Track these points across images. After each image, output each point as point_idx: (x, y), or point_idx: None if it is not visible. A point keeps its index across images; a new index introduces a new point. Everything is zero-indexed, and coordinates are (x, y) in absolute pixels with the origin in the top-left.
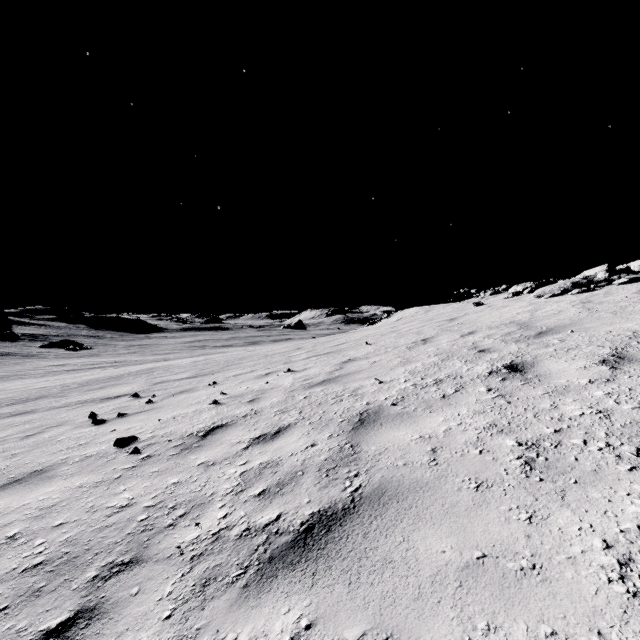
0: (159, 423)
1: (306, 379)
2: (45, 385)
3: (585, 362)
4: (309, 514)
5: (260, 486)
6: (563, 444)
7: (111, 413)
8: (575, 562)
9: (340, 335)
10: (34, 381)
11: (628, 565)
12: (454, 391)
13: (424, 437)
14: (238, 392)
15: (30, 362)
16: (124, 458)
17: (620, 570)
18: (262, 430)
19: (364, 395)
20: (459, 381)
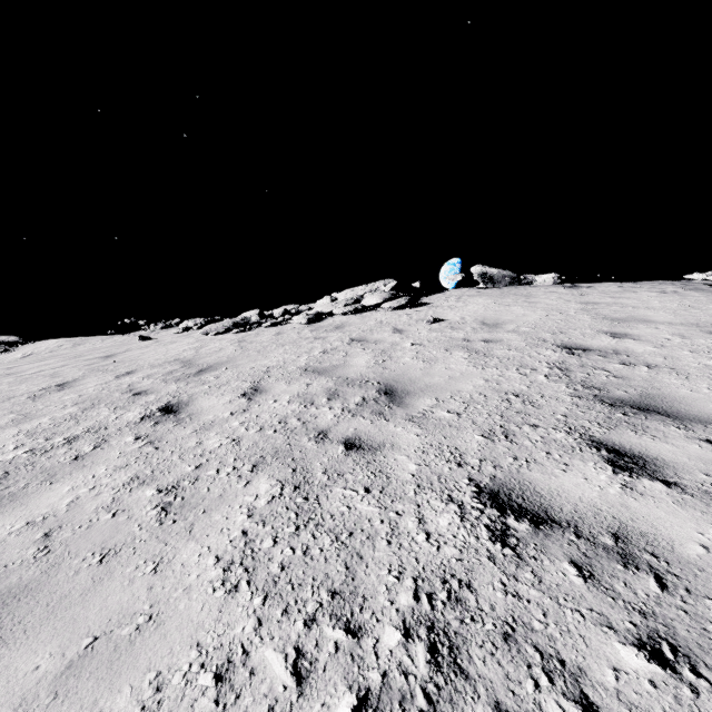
0: None
1: None
2: None
3: (231, 396)
4: None
5: None
6: (200, 478)
7: None
8: (190, 590)
9: None
10: None
11: (230, 569)
12: (93, 448)
13: (35, 521)
14: None
15: None
16: None
17: (224, 576)
18: None
19: None
20: (102, 434)
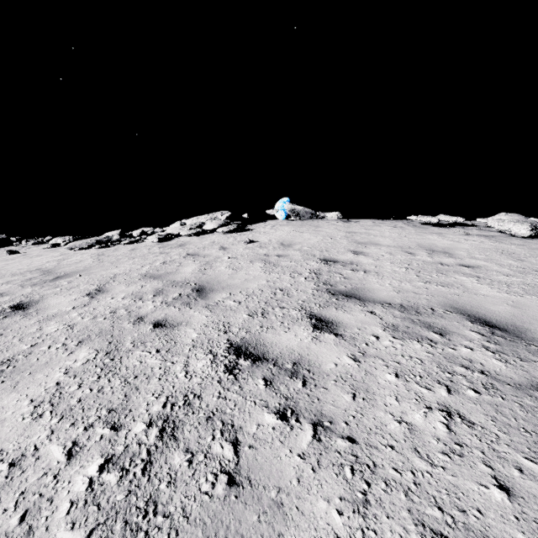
0: None
1: None
2: None
3: (77, 296)
4: None
5: None
6: (33, 353)
7: None
8: (4, 421)
9: None
10: None
11: (40, 405)
12: None
13: None
14: None
15: None
16: None
17: (33, 410)
18: None
19: None
20: None
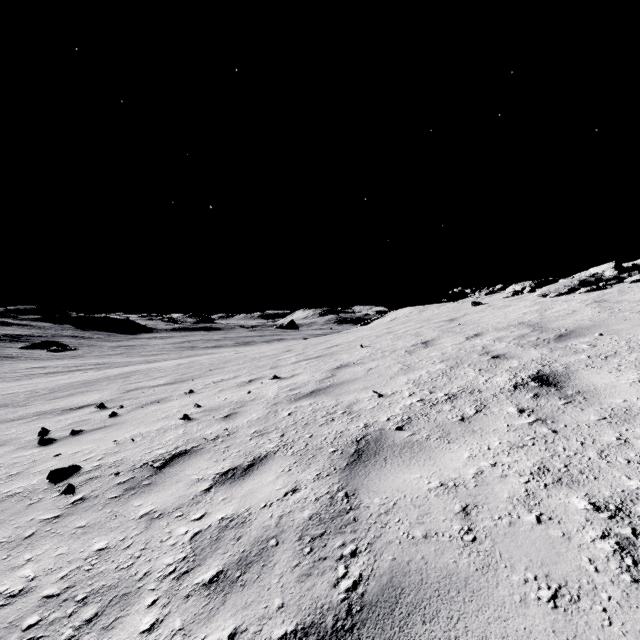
0: (113, 445)
1: (293, 389)
2: (14, 391)
3: (637, 374)
4: (279, 637)
5: (214, 564)
6: None
7: (66, 429)
8: None
9: (332, 336)
10: (5, 386)
11: None
12: (475, 411)
13: (447, 485)
14: (214, 404)
15: (8, 364)
16: (51, 501)
17: None
18: (232, 461)
19: (361, 413)
20: (478, 397)
